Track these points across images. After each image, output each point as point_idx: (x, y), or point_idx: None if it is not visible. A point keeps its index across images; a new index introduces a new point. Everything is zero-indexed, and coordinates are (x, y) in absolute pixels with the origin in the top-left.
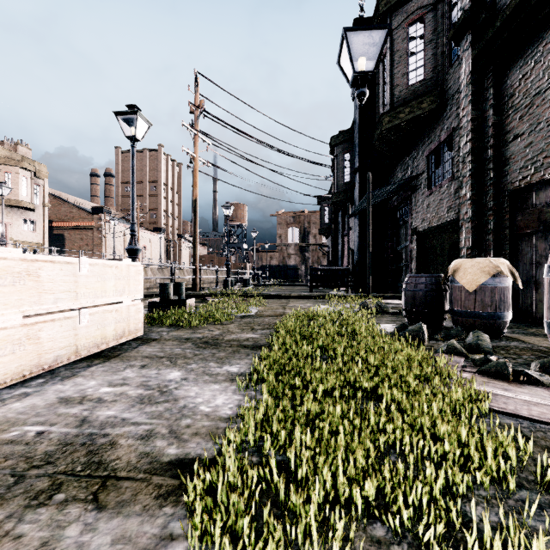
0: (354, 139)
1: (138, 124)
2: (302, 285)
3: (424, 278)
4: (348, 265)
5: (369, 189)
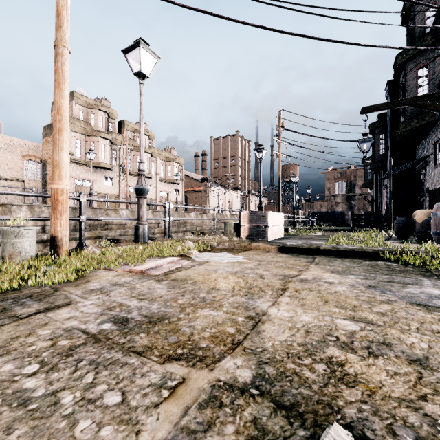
0: (387, 126)
1: (261, 151)
2: (347, 226)
3: (403, 218)
4: (381, 212)
5: (390, 167)
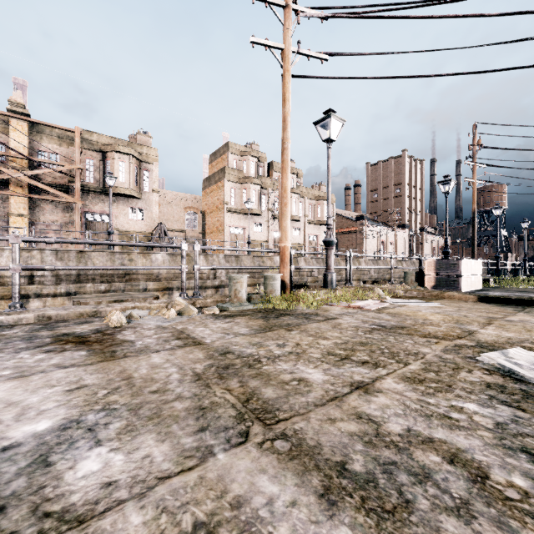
0: None
1: (447, 183)
2: None
3: None
4: None
5: None
